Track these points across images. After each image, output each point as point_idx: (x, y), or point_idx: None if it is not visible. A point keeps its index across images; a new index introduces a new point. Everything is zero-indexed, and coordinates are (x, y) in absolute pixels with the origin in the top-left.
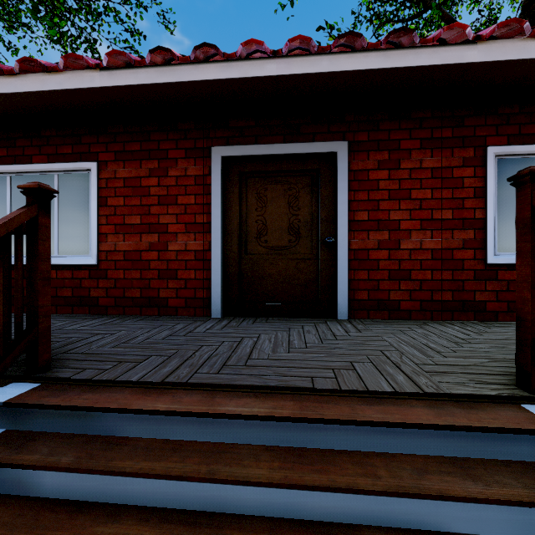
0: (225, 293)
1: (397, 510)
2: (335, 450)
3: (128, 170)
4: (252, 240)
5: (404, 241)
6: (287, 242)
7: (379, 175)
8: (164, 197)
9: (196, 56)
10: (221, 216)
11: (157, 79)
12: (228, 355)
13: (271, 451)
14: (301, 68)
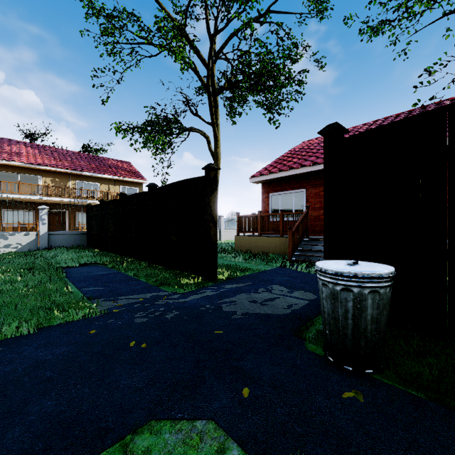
0: None
1: None
2: None
3: (315, 190)
4: None
5: None
6: None
7: None
8: None
9: None
10: None
11: None
12: None
13: None
14: None
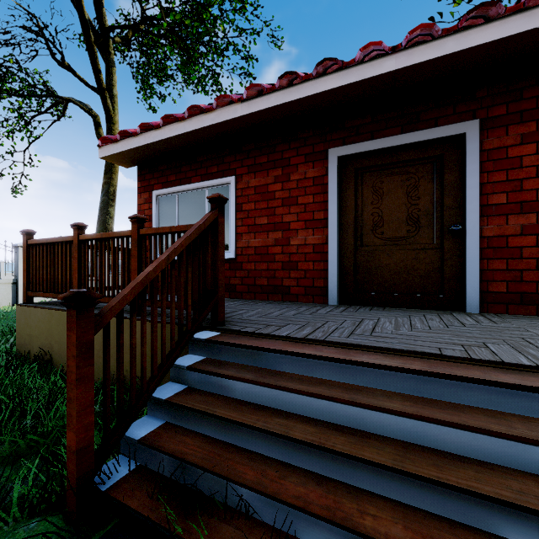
0: (341, 283)
1: (535, 458)
2: (466, 405)
3: (258, 179)
4: (368, 232)
5: None
6: (406, 233)
7: (522, 151)
8: (286, 199)
9: (316, 71)
10: (337, 212)
11: (284, 100)
12: (353, 328)
13: (401, 396)
14: (422, 56)
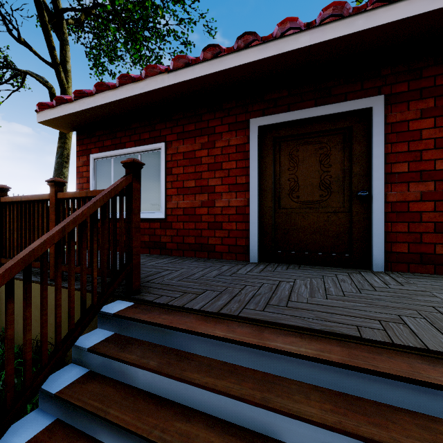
0: (261, 242)
1: None
2: (392, 406)
3: (186, 146)
4: (285, 196)
5: None
6: (319, 197)
7: (421, 125)
8: (212, 165)
9: (238, 45)
10: (257, 177)
11: (208, 71)
12: (269, 296)
13: (320, 392)
14: (335, 32)
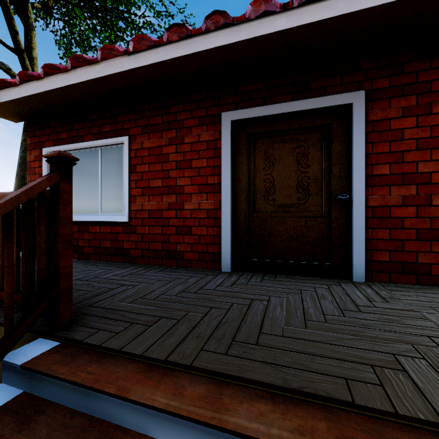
0: (234, 249)
1: None
2: None
3: (152, 140)
4: (260, 198)
5: (437, 196)
6: (296, 200)
7: (403, 124)
8: (180, 162)
9: (207, 27)
10: (230, 177)
11: (173, 55)
12: (237, 325)
13: None
14: (314, 15)
